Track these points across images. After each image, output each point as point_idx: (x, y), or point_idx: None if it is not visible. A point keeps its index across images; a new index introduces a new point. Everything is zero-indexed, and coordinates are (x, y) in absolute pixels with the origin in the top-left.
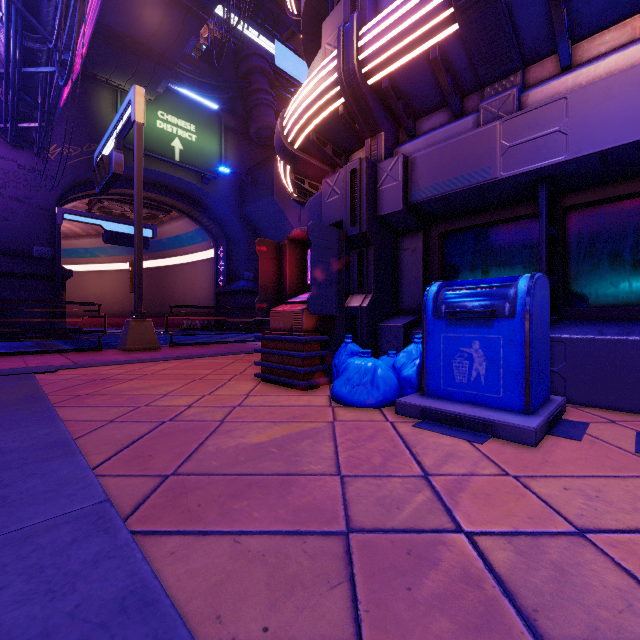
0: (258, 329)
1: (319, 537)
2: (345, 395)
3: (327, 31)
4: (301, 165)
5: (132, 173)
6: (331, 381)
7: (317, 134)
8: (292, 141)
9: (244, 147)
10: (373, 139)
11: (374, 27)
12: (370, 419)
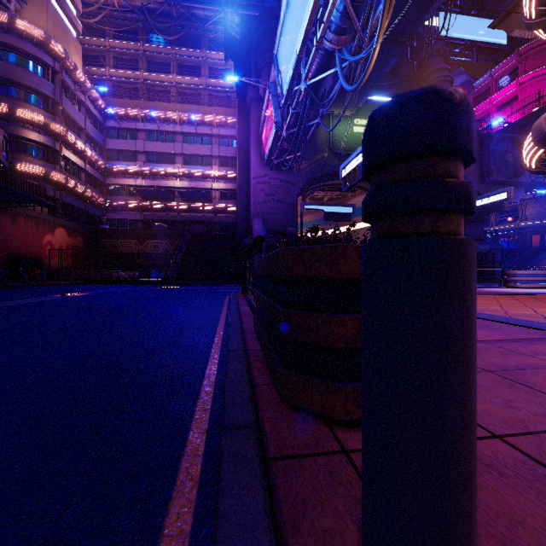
0: None
1: None
2: None
3: None
4: None
5: (335, 169)
6: None
7: None
8: None
9: None
10: None
11: None
12: None
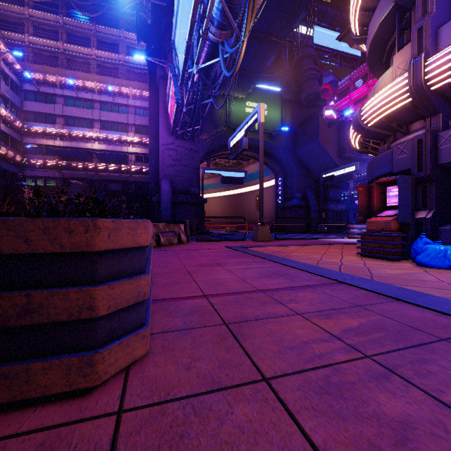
0: (306, 231)
1: (449, 290)
2: (426, 262)
3: (397, 60)
4: (370, 134)
5: None
6: (406, 258)
7: (386, 117)
8: (367, 123)
9: (296, 110)
10: (432, 117)
11: (437, 60)
12: (447, 272)
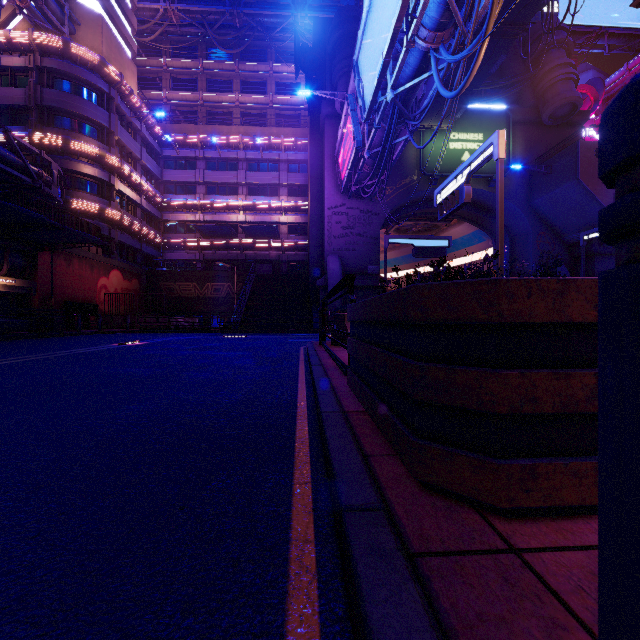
0: None
1: None
2: None
3: None
4: None
5: (427, 195)
6: None
7: None
8: None
9: (532, 135)
10: None
11: None
12: None
